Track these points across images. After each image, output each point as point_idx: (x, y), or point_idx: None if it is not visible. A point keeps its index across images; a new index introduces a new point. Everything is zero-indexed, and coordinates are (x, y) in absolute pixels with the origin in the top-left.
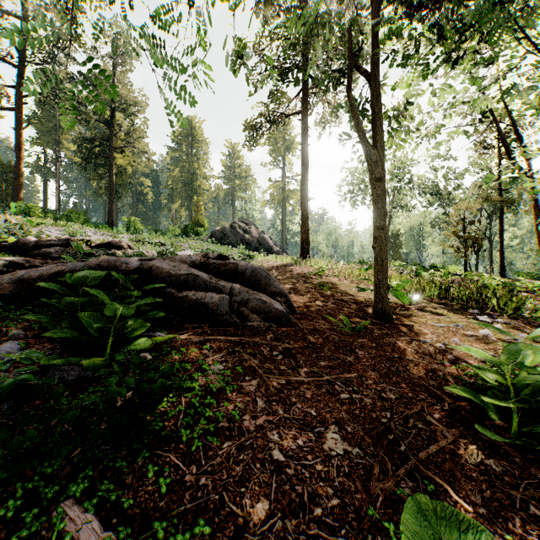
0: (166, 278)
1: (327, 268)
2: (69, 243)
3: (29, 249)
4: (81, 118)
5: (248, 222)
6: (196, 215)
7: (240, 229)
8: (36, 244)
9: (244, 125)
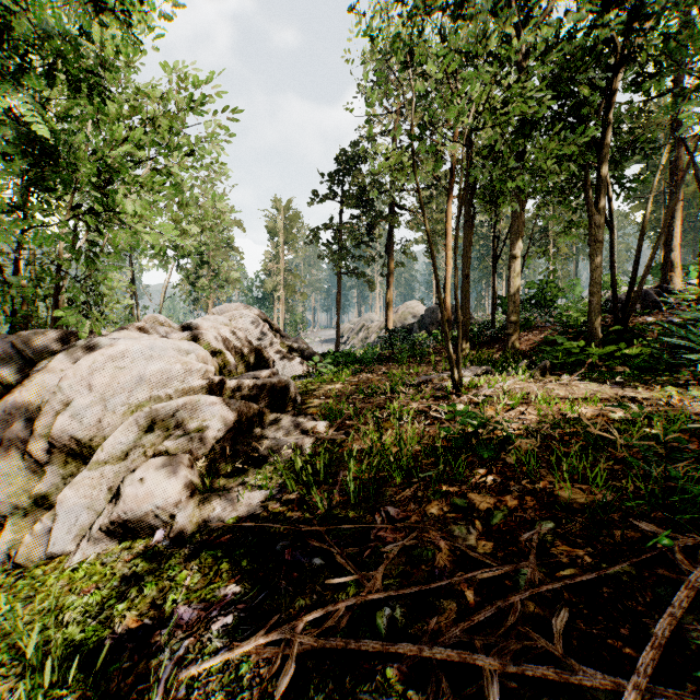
0: None
1: None
2: None
3: None
4: None
5: None
6: None
7: None
8: None
9: None
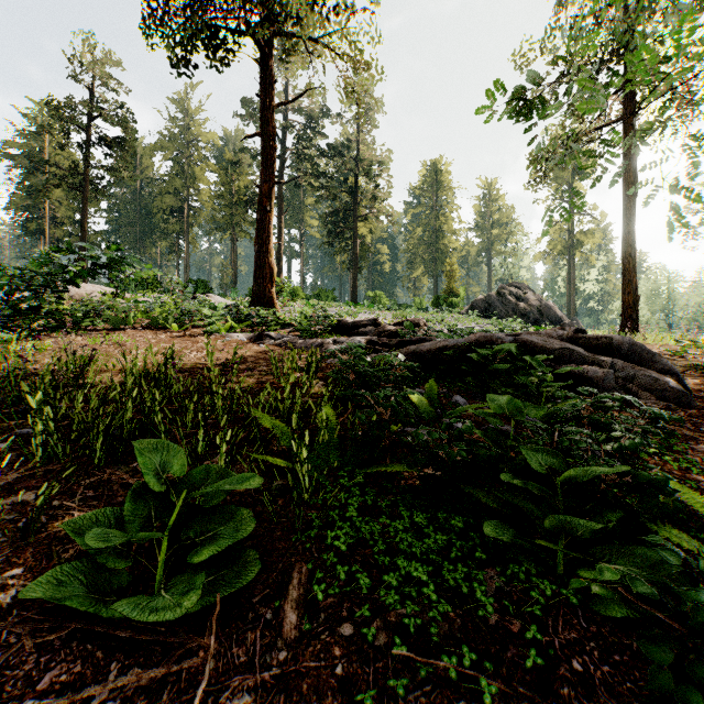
0: (541, 352)
1: (703, 345)
2: (375, 323)
3: (348, 329)
4: (329, 192)
5: (520, 285)
6: (449, 283)
7: (511, 296)
8: (353, 325)
9: (527, 158)
